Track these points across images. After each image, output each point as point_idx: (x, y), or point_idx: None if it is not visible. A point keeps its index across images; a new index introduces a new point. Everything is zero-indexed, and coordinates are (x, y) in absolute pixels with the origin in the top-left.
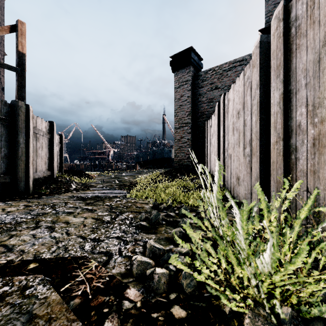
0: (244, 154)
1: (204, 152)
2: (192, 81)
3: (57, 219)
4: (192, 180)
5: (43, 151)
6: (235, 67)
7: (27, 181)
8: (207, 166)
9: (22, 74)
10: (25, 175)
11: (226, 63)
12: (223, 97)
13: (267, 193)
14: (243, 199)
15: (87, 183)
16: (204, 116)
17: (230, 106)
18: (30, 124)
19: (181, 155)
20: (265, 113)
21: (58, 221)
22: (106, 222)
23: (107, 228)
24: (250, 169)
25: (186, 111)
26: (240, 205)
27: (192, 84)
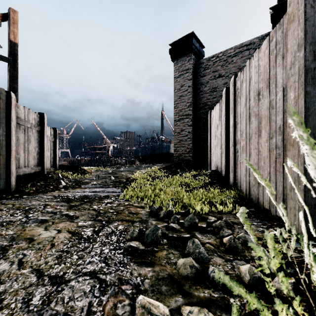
0: (270, 146)
1: (206, 145)
2: (193, 69)
3: (21, 233)
4: (195, 177)
5: (31, 144)
6: (241, 52)
7: (8, 178)
8: (210, 161)
9: (14, 64)
10: (5, 172)
11: (231, 48)
12: (233, 79)
13: (315, 202)
14: (267, 204)
15: (81, 179)
16: (206, 107)
17: (244, 88)
18: (12, 114)
19: (181, 149)
20: (313, 85)
21: (21, 236)
22: (85, 239)
23: (83, 252)
24: (282, 166)
25: (186, 102)
26: (261, 211)
27: (193, 73)
